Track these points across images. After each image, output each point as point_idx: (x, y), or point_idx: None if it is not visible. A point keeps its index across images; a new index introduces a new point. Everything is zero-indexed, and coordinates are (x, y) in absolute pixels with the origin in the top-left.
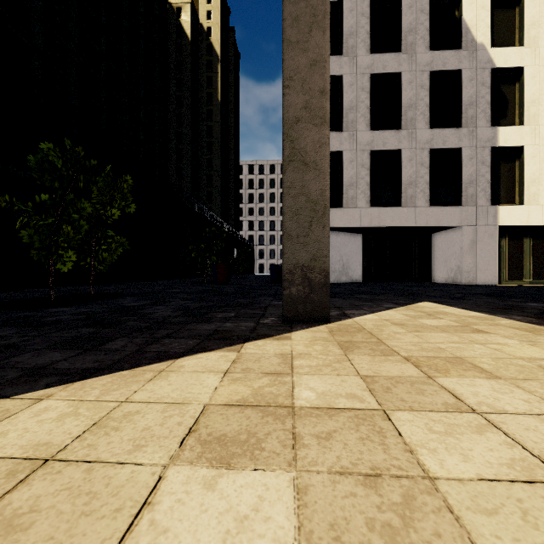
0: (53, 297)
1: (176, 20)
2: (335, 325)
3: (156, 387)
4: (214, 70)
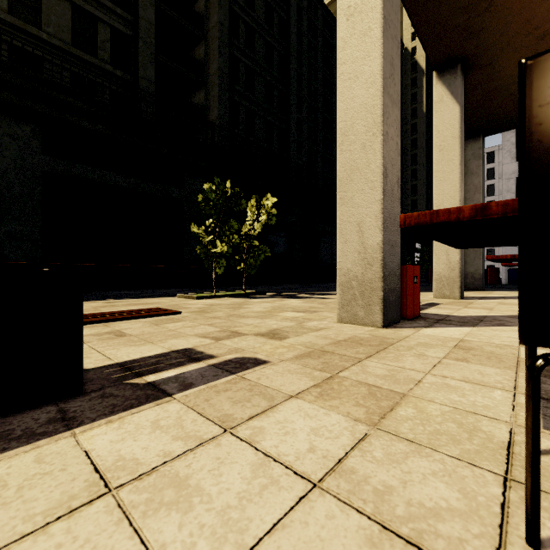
0: None
1: None
2: (483, 292)
3: (431, 292)
4: (419, 85)
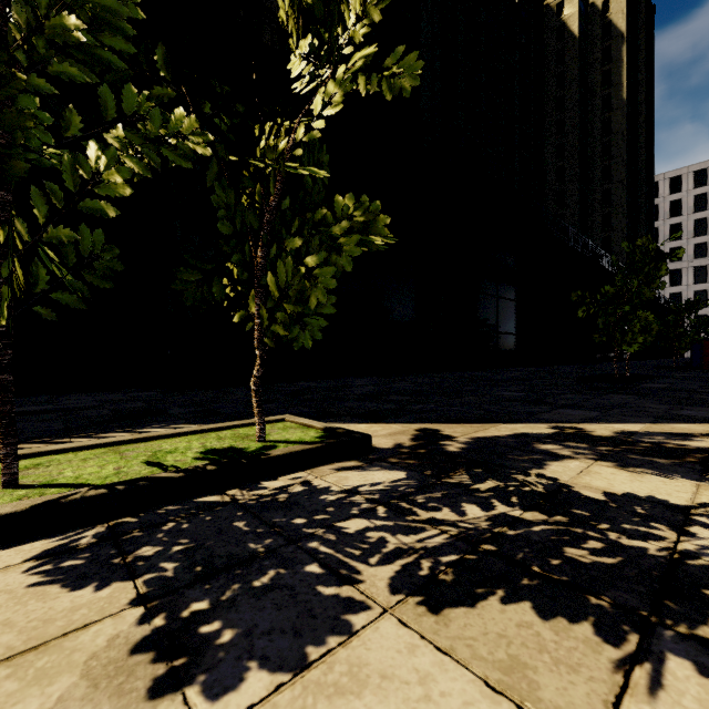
0: (617, 374)
1: (555, 22)
2: None
3: None
4: (615, 57)
